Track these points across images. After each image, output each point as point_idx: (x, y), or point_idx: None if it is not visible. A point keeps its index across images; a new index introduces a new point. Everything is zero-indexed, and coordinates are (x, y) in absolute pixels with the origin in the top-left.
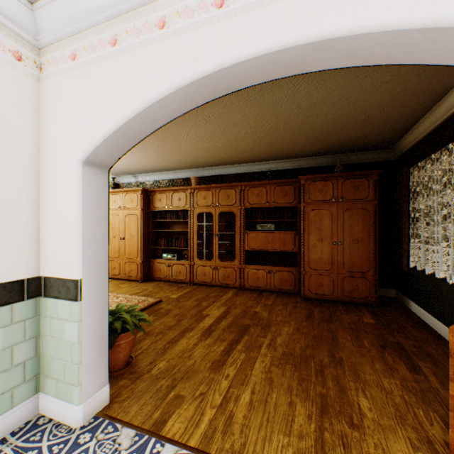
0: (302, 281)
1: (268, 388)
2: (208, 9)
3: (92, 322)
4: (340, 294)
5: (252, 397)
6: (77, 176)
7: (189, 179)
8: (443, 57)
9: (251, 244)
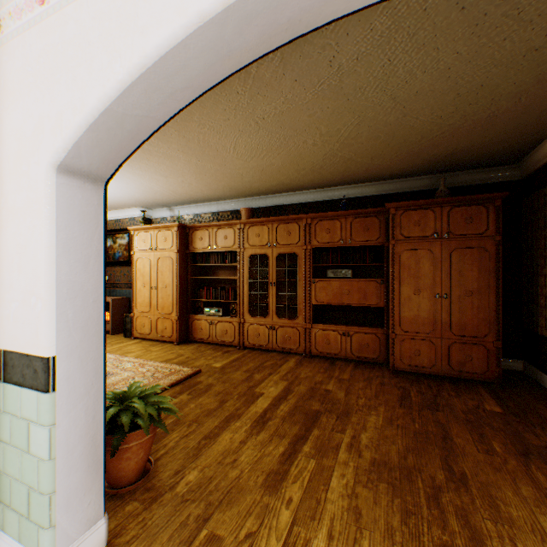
0: (391, 347)
1: (354, 528)
2: None
3: (75, 424)
4: (445, 366)
5: (330, 546)
6: (47, 191)
7: (239, 211)
8: None
9: (320, 296)
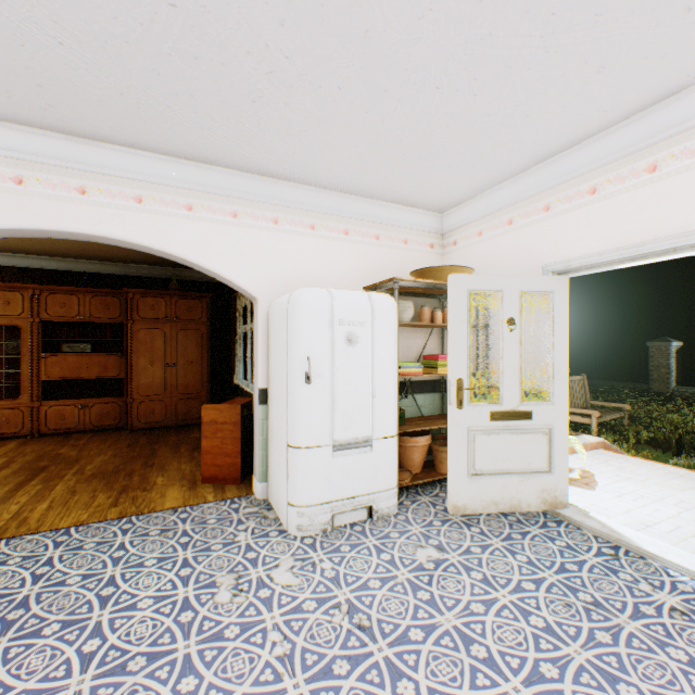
0: (131, 411)
1: (72, 495)
2: (6, 180)
3: None
4: (175, 418)
5: (53, 504)
6: None
7: None
8: (178, 261)
9: (54, 371)
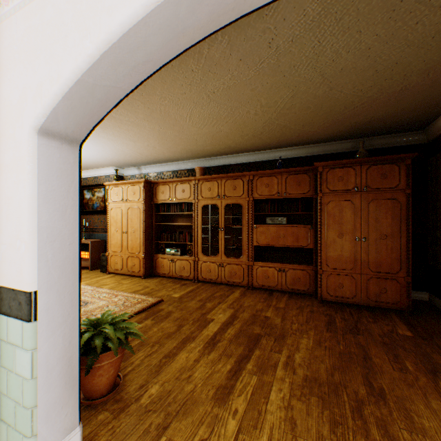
0: (319, 281)
1: (290, 436)
2: None
3: (54, 348)
4: (364, 297)
5: None
6: (30, 151)
7: (194, 170)
8: None
9: (260, 239)
